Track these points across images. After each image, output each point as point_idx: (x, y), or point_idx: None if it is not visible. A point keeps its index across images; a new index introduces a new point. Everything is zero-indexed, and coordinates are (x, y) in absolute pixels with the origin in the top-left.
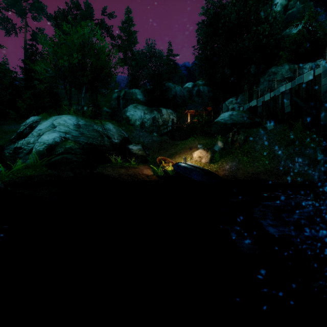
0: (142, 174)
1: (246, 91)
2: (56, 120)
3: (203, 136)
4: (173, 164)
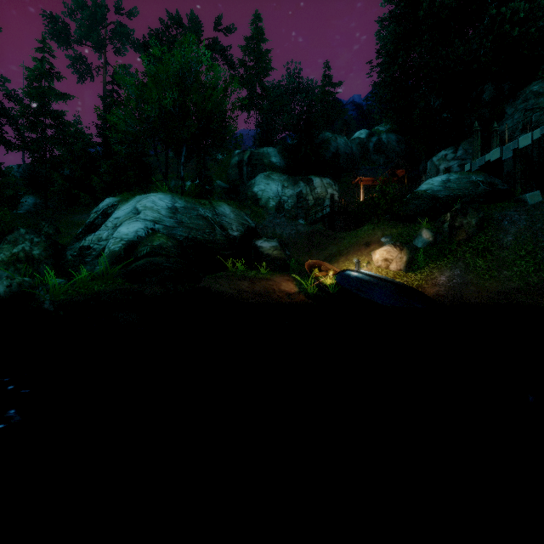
0: (278, 291)
1: (477, 134)
2: (140, 202)
3: (390, 221)
4: (336, 273)
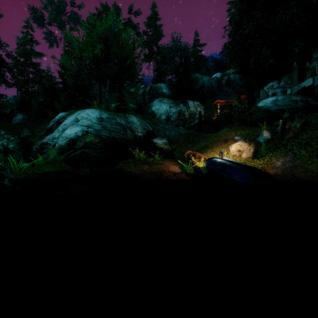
0: (168, 171)
1: (296, 70)
2: (80, 114)
3: (240, 126)
4: (205, 159)
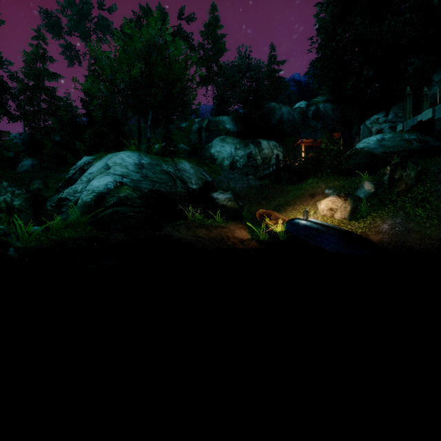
0: (233, 238)
1: (409, 97)
2: (111, 159)
3: (332, 175)
4: (284, 221)
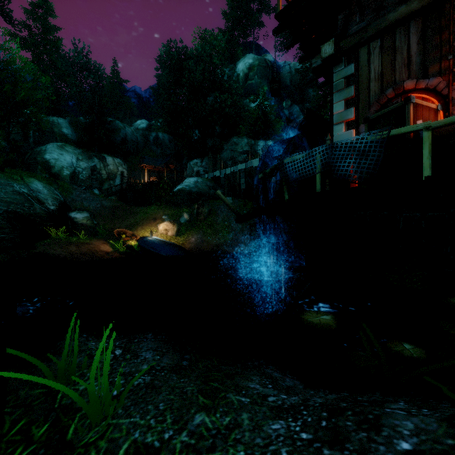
0: (100, 251)
1: (211, 159)
2: None
3: (167, 205)
4: (137, 237)
